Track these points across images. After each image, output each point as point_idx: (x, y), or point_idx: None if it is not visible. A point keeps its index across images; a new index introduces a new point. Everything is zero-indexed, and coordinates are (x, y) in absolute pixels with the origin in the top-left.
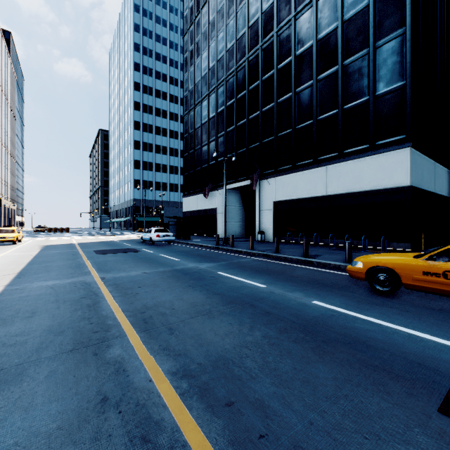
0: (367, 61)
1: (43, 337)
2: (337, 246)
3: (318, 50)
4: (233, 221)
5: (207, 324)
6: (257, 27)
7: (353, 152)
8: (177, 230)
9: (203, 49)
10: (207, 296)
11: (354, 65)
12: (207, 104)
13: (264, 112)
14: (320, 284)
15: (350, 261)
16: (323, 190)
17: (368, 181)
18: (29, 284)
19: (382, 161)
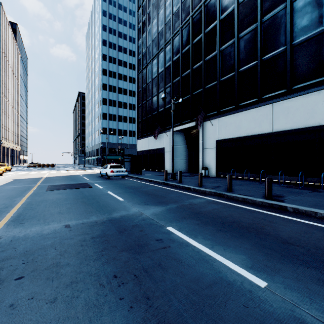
0: None
1: None
2: (285, 182)
3: None
4: (178, 159)
5: None
6: None
7: (304, 87)
8: (131, 166)
9: (153, 17)
10: None
11: None
12: (156, 62)
13: (206, 60)
14: None
15: None
16: (268, 128)
17: (323, 115)
18: None
19: None
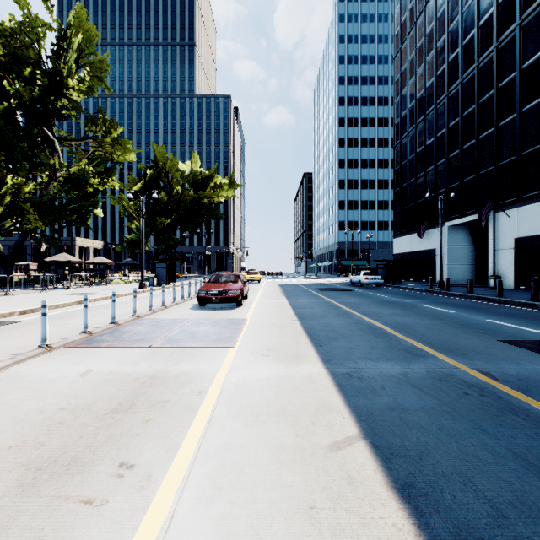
0: None
1: (324, 312)
2: None
3: None
4: (457, 264)
5: (400, 318)
6: (491, 23)
7: None
8: (386, 274)
9: (418, 67)
10: (404, 311)
11: None
12: (422, 129)
13: (500, 127)
14: (514, 316)
15: None
16: None
17: None
18: (297, 300)
19: None
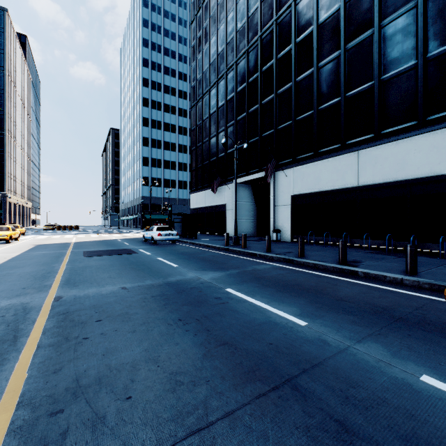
0: (414, 16)
1: None
2: (372, 248)
3: (346, 14)
4: (243, 219)
5: None
6: None
7: (394, 132)
8: (183, 228)
9: (211, 34)
10: (204, 350)
11: (396, 23)
12: (215, 92)
13: (279, 94)
14: (398, 319)
15: (414, 273)
16: (353, 181)
17: (415, 166)
18: None
19: (436, 140)
